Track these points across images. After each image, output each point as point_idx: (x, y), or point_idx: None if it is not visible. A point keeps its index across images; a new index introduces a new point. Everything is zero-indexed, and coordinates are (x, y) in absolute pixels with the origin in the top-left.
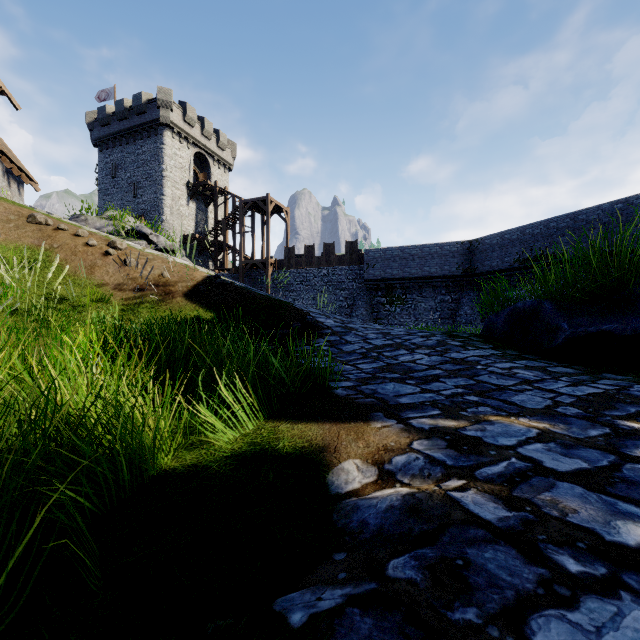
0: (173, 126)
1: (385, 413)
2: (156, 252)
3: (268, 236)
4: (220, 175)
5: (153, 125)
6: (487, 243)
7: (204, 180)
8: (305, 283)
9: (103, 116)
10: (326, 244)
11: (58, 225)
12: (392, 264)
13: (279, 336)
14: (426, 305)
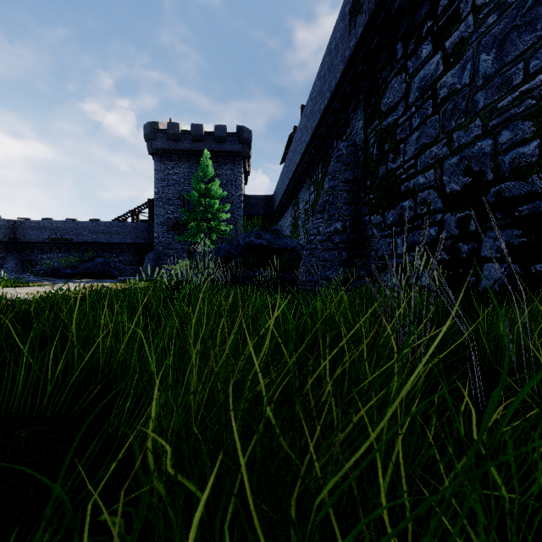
0: None
1: (40, 282)
2: None
3: None
4: None
5: None
6: (28, 225)
7: None
8: None
9: None
10: None
11: None
12: None
13: None
14: None
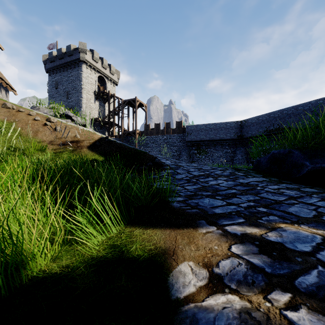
0: (87, 62)
1: (207, 221)
2: (73, 124)
3: (136, 119)
4: (111, 87)
5: (76, 61)
6: (250, 122)
7: (103, 90)
8: (155, 143)
9: (51, 57)
10: (166, 123)
11: (19, 109)
12: (200, 133)
13: (140, 170)
14: (218, 154)
